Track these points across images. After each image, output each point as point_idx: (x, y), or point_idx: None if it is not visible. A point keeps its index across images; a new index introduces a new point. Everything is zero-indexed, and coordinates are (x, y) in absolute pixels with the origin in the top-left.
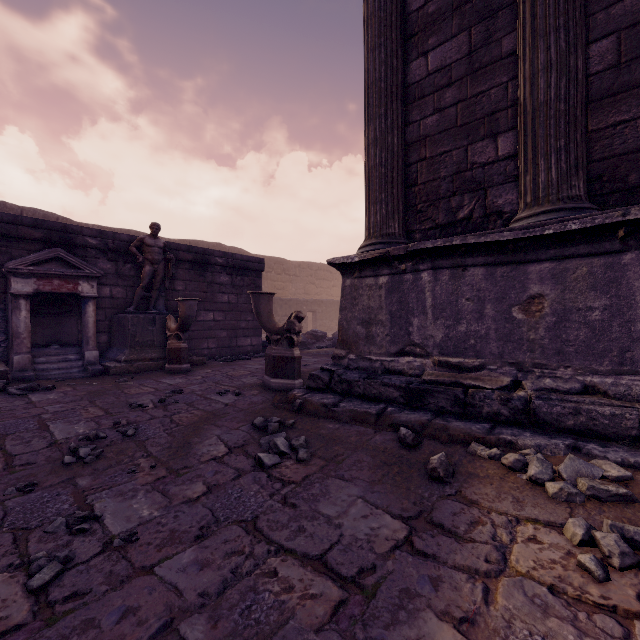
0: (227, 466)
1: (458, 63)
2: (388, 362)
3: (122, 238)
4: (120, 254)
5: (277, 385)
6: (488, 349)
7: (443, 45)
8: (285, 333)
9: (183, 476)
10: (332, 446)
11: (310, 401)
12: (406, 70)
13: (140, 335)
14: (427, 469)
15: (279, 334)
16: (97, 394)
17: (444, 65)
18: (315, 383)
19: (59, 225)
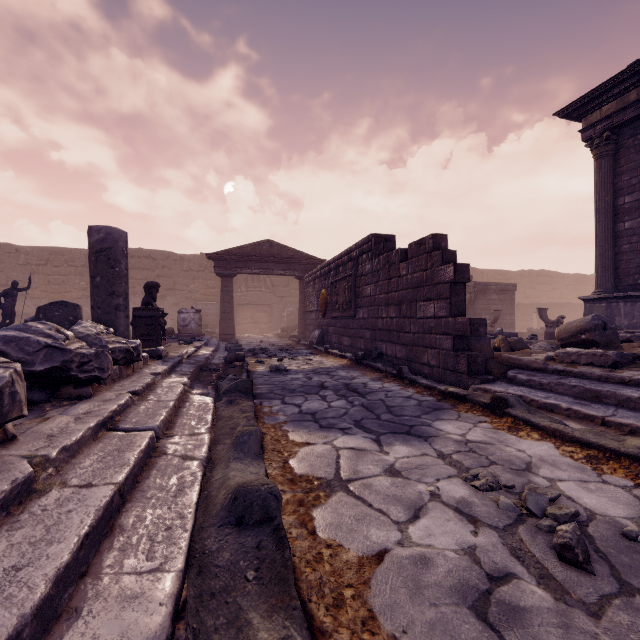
0: None
1: (637, 228)
2: None
3: None
4: None
5: None
6: None
7: (631, 221)
8: (555, 323)
9: None
10: None
11: None
12: (615, 226)
13: None
14: None
15: (552, 324)
16: None
17: (632, 228)
18: None
19: None
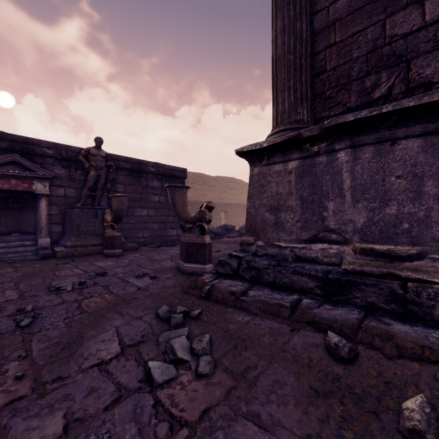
0: (109, 379)
1: None
2: (299, 249)
3: (73, 150)
4: (72, 162)
5: (189, 269)
6: (429, 234)
7: None
8: (197, 222)
9: (46, 397)
10: (241, 351)
11: (218, 288)
12: None
13: (84, 226)
14: (401, 427)
15: (191, 223)
16: (29, 276)
17: None
18: (223, 269)
19: (21, 138)
